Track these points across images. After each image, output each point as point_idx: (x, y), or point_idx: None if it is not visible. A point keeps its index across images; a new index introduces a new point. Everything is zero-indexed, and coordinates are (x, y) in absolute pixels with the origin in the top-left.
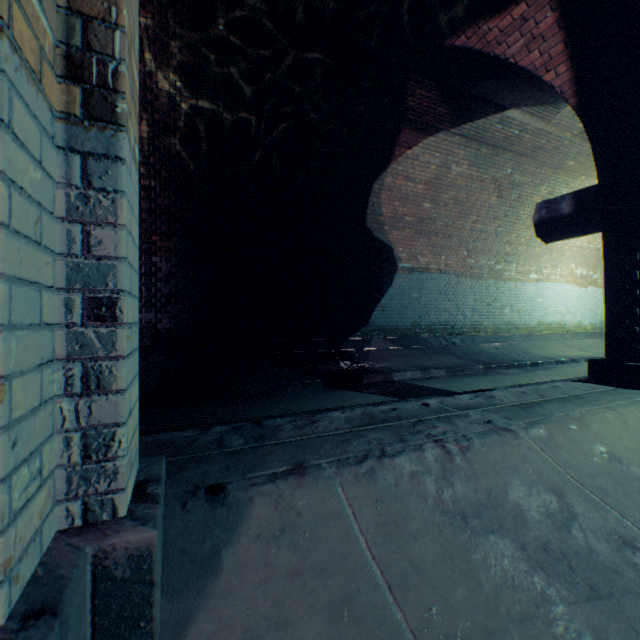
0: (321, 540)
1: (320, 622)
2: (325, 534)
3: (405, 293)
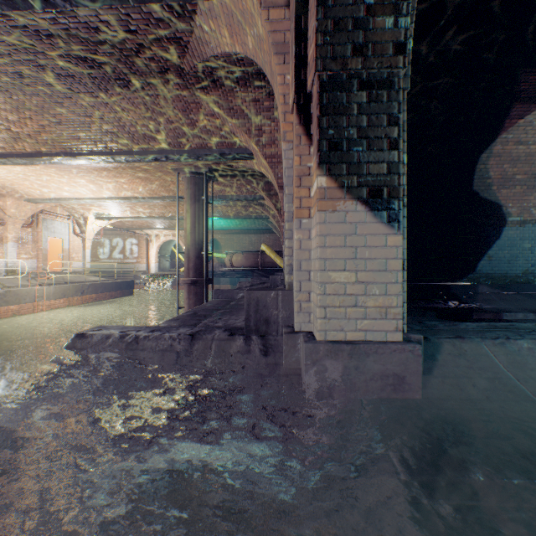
0: (478, 361)
1: (484, 380)
2: (480, 359)
3: (515, 244)
